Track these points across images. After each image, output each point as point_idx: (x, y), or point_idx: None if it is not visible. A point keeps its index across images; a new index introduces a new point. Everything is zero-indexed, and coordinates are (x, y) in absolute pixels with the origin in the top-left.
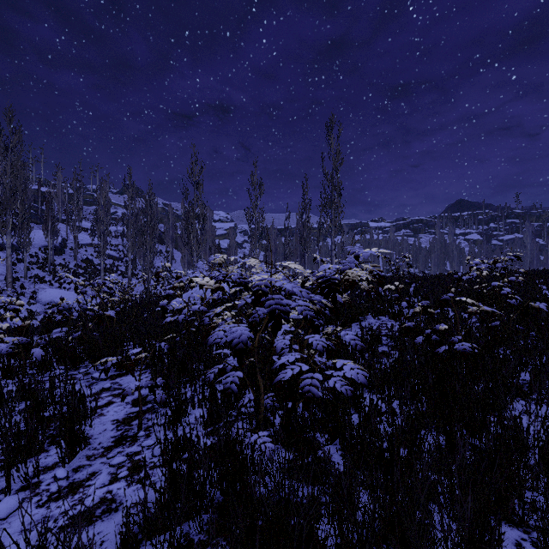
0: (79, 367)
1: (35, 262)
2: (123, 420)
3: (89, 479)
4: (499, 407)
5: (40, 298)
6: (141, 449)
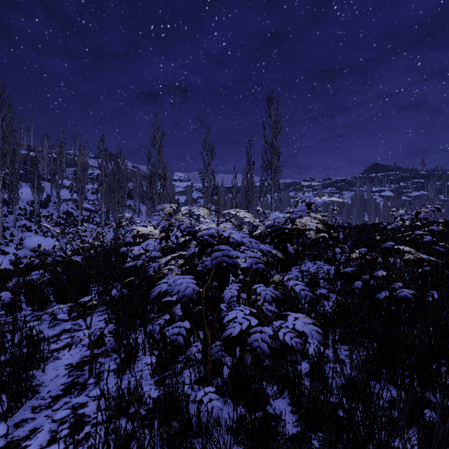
0: (46, 308)
1: (23, 214)
2: (76, 365)
3: (28, 438)
4: None
5: (26, 244)
6: (88, 401)
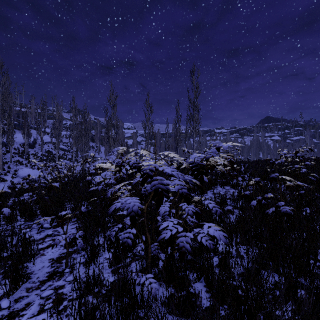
0: (34, 219)
1: (17, 152)
2: (56, 259)
3: (24, 309)
4: (318, 255)
5: (19, 174)
6: (65, 284)
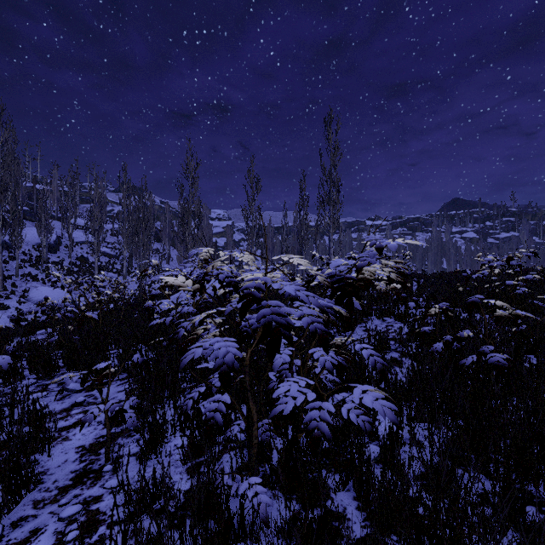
0: (54, 375)
1: (28, 259)
2: (89, 447)
3: (28, 541)
4: None
5: (31, 296)
6: (103, 493)
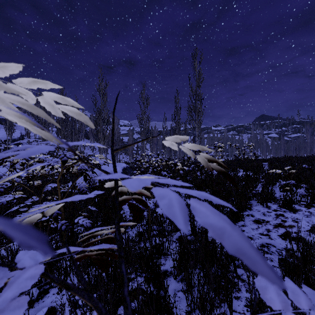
0: None
1: None
2: None
3: None
4: None
5: None
6: None
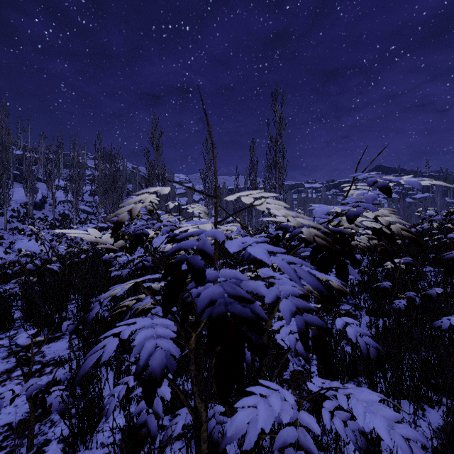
0: (10, 328)
1: (16, 215)
2: (17, 425)
3: None
4: None
5: (16, 247)
6: None
